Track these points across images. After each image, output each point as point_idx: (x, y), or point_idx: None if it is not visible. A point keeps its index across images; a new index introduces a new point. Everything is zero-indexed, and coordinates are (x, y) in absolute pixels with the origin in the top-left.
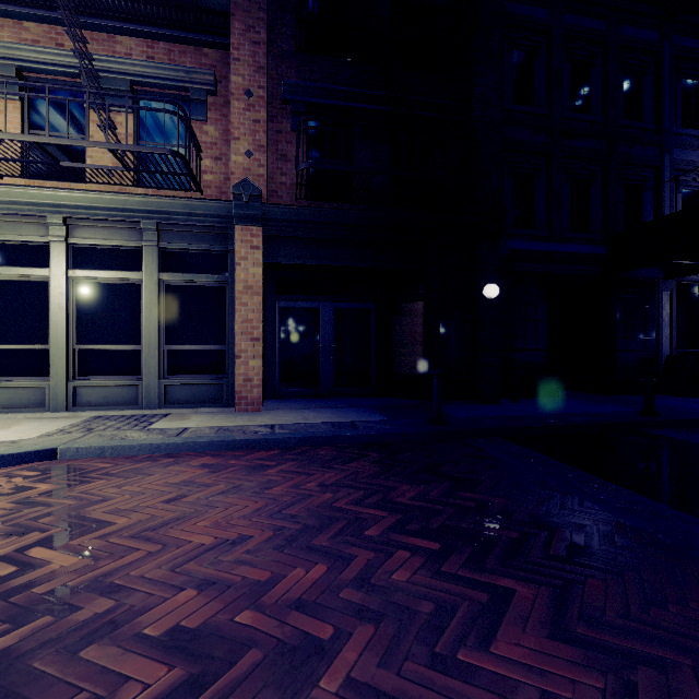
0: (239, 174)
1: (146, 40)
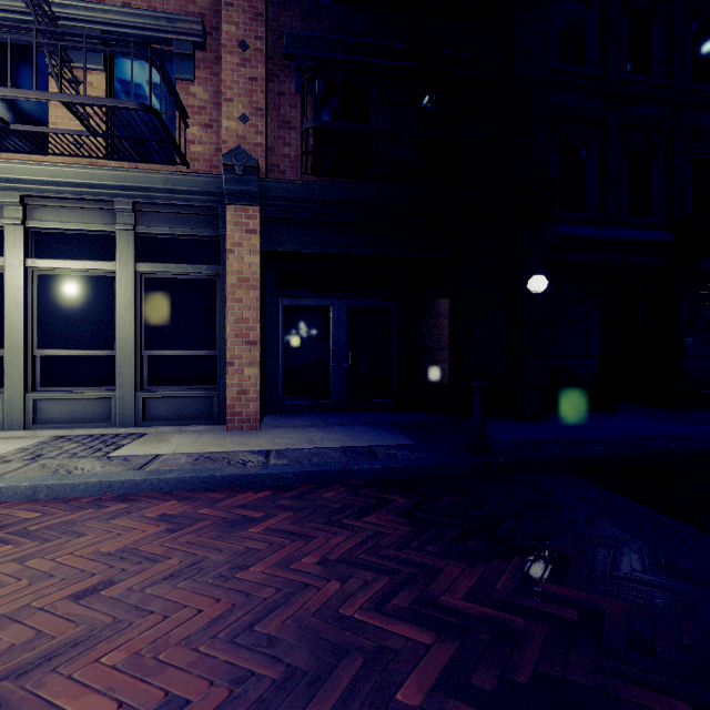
0: (232, 143)
1: None
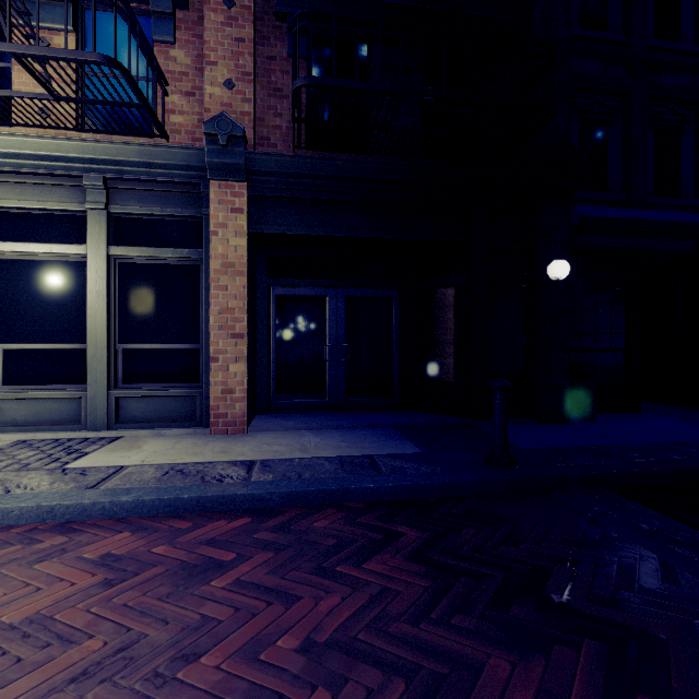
0: (216, 111)
1: None
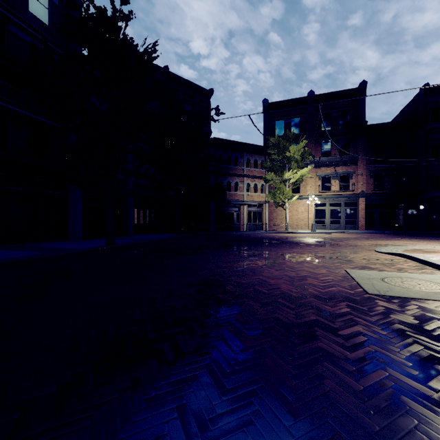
0: (360, 188)
1: (341, 167)
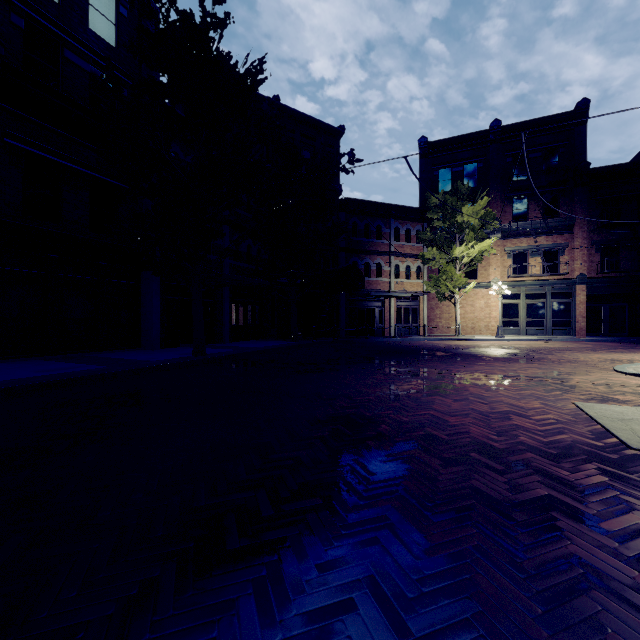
0: (577, 270)
1: (545, 237)
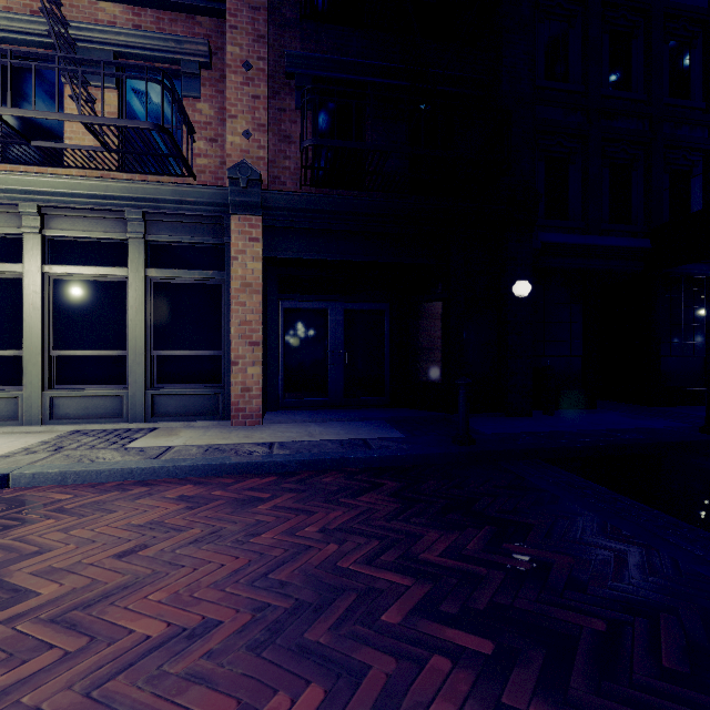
0: (236, 156)
1: (132, 7)
